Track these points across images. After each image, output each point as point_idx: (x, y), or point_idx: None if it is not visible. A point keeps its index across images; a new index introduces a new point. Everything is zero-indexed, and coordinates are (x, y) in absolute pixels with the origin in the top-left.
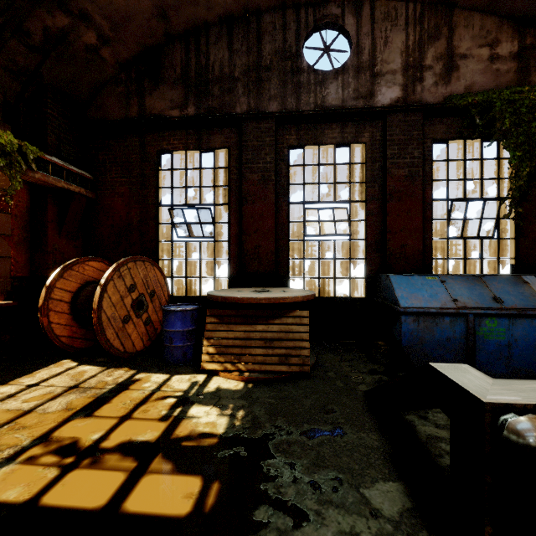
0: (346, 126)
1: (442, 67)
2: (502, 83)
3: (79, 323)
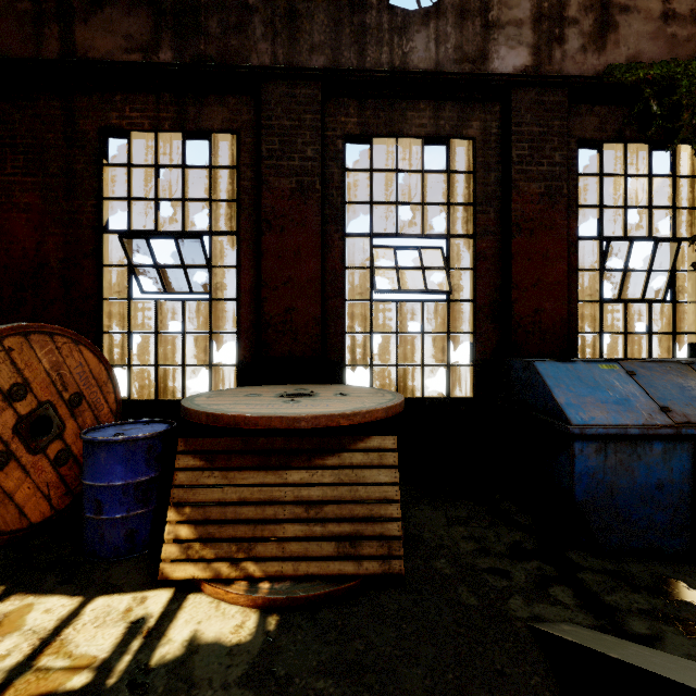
0: (442, 106)
1: (593, 23)
2: (680, 57)
3: None
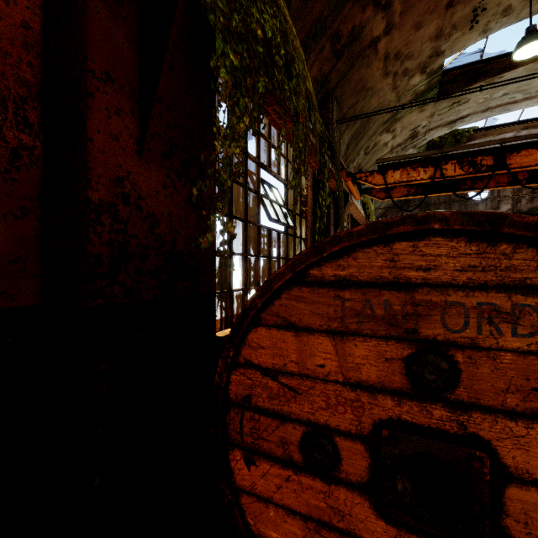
0: None
1: (529, 197)
2: None
3: None
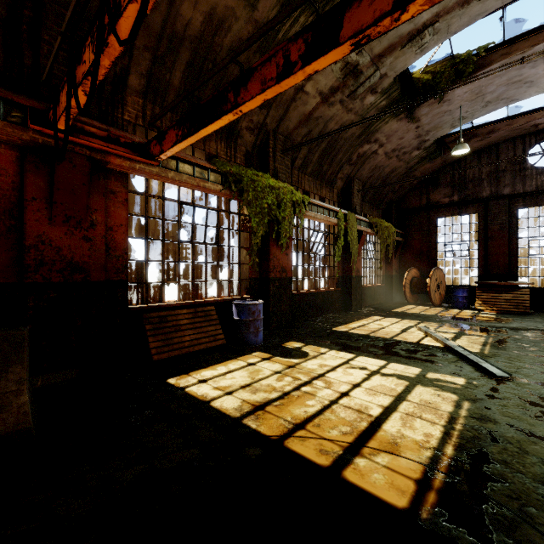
0: None
1: None
2: None
3: (411, 293)
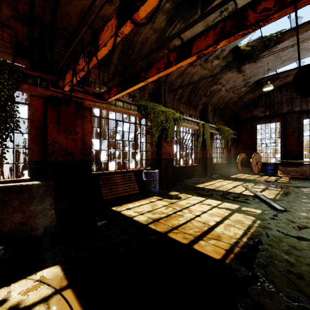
0: None
1: None
2: None
3: (241, 167)
